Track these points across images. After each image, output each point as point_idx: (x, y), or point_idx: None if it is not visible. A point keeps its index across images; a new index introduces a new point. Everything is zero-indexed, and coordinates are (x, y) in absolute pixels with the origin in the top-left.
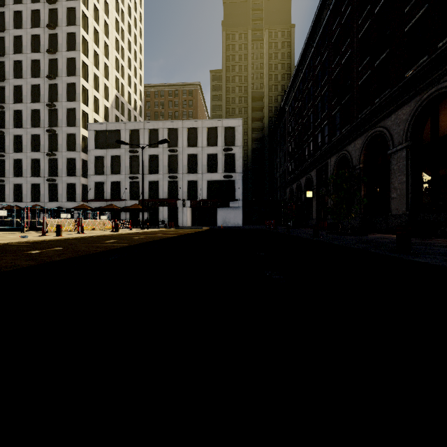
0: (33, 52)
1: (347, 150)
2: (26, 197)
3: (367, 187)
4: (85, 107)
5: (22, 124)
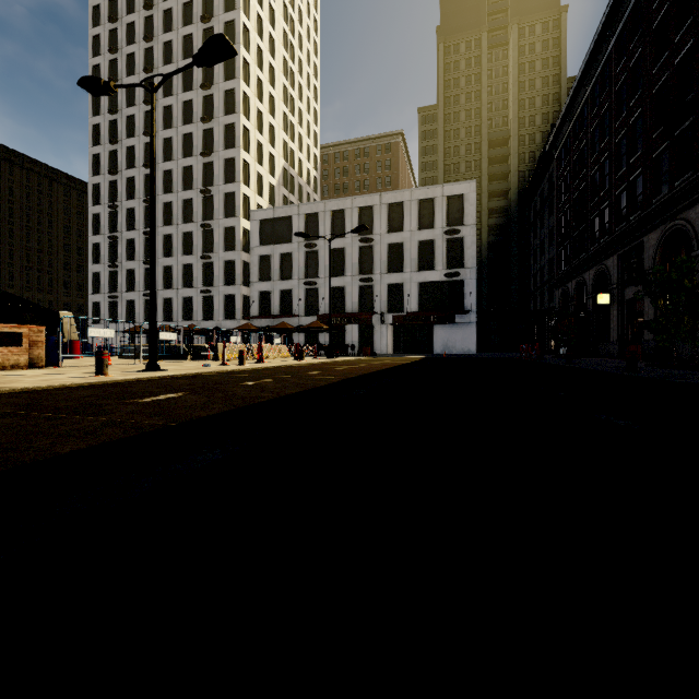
0: (184, 123)
1: (685, 218)
2: (177, 315)
3: None
4: (246, 189)
5: (173, 220)
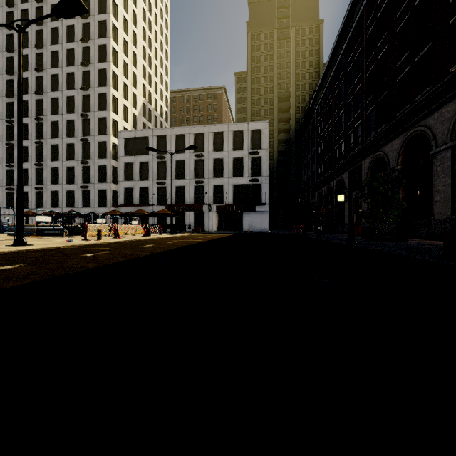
0: (68, 65)
1: (383, 151)
2: (62, 203)
3: (406, 190)
4: (115, 116)
5: (58, 134)
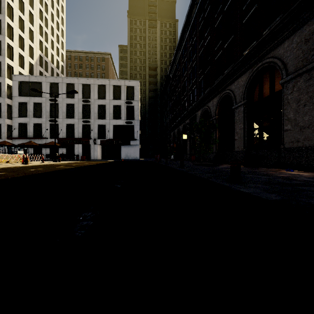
0: None
1: (208, 106)
2: None
3: (220, 132)
4: (10, 62)
5: None
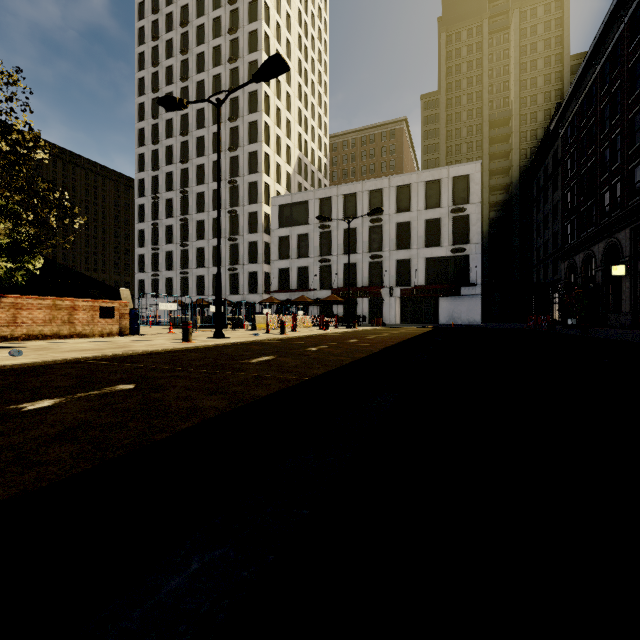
0: (214, 123)
1: None
2: (208, 290)
3: None
4: (267, 178)
5: (204, 208)
